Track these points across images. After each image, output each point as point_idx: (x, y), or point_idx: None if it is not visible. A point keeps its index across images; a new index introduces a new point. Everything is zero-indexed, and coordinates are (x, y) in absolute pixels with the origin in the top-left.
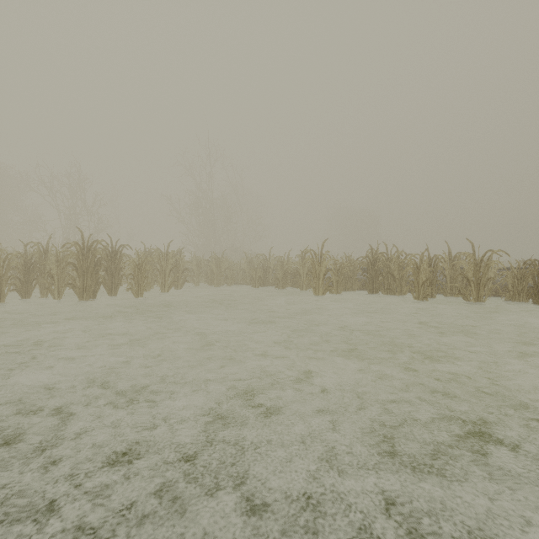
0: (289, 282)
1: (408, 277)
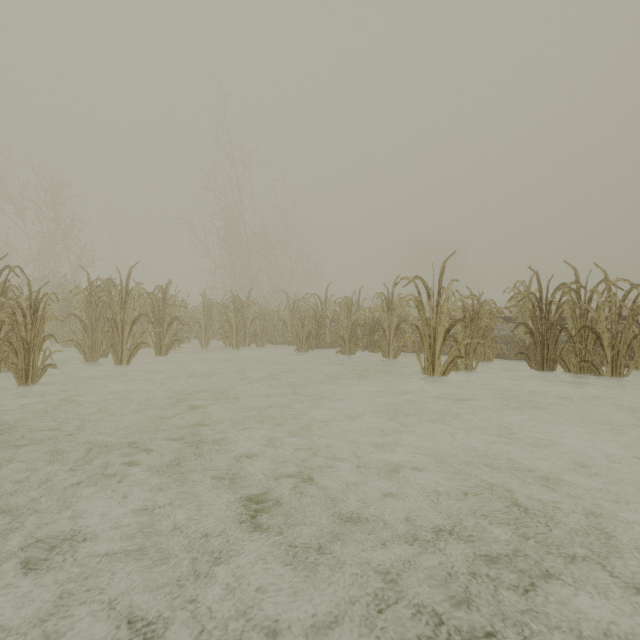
0: (360, 342)
1: (633, 336)
